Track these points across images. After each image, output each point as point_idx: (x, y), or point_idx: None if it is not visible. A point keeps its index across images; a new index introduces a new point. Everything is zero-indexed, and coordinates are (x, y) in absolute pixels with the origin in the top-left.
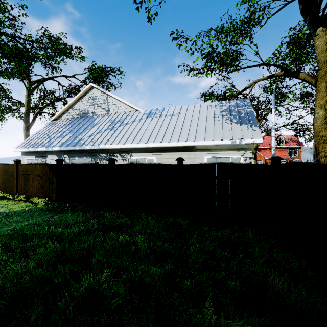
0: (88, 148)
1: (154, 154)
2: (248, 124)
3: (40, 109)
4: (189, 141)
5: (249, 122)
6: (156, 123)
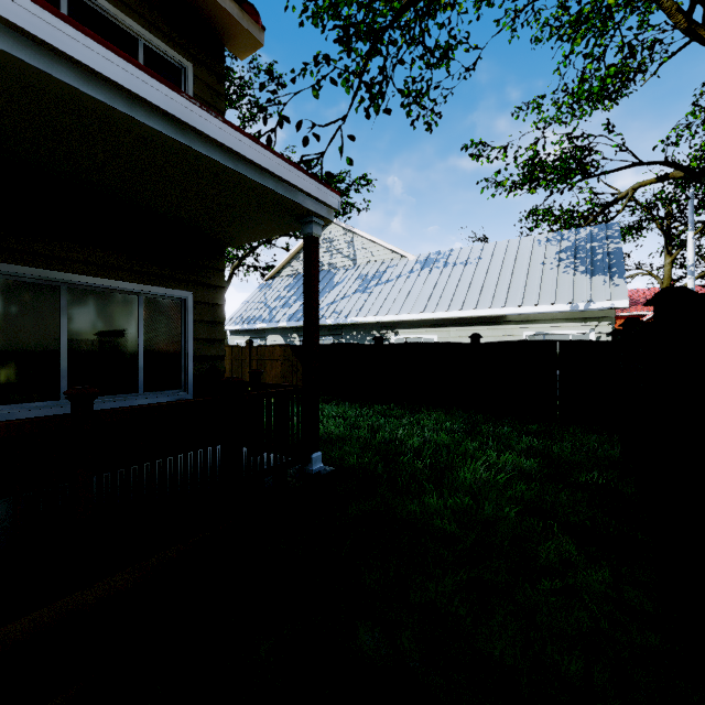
0: (330, 324)
1: (435, 330)
2: (605, 274)
3: (239, 260)
4: (495, 308)
5: (609, 271)
6: (437, 279)
